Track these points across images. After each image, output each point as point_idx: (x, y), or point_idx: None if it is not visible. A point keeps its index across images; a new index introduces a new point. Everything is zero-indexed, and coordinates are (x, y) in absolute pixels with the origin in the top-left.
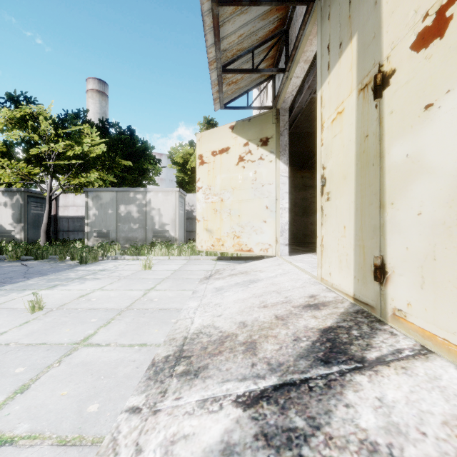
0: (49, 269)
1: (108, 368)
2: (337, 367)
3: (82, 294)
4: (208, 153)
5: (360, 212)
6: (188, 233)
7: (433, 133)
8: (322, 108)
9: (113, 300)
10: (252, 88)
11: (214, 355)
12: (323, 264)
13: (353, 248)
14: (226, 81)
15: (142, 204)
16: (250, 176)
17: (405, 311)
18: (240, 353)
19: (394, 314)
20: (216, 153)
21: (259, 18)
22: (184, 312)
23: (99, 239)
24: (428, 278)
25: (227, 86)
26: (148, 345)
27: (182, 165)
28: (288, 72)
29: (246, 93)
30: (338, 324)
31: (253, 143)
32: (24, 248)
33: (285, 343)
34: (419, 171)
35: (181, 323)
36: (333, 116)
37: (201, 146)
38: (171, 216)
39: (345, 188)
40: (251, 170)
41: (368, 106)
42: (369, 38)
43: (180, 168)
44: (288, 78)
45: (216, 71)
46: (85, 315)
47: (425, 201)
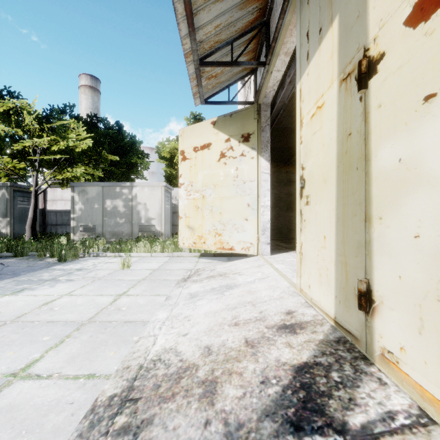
0: (24, 268)
1: (37, 416)
2: (310, 439)
3: (47, 301)
4: (190, 149)
5: (342, 223)
6: (175, 227)
7: (436, 132)
8: (301, 103)
9: (77, 310)
10: (233, 83)
11: (165, 399)
12: (302, 274)
13: (334, 263)
14: (205, 74)
15: (128, 199)
16: (231, 172)
17: (397, 356)
18: (195, 400)
19: (383, 355)
20: (198, 149)
21: (237, 8)
22: (150, 326)
23: (85, 234)
24: (428, 322)
25: (206, 80)
26: (96, 377)
27: (170, 159)
28: (269, 65)
29: (227, 87)
30: (315, 359)
31: (235, 139)
32: (5, 244)
33: (250, 386)
34: (416, 180)
35: (143, 342)
36: (312, 111)
37: (183, 142)
38: (157, 211)
39: (326, 193)
40: (233, 166)
41: (351, 99)
42: (352, 19)
43: (167, 163)
44: (268, 71)
45: (194, 63)
46: (39, 330)
47: (424, 221)
